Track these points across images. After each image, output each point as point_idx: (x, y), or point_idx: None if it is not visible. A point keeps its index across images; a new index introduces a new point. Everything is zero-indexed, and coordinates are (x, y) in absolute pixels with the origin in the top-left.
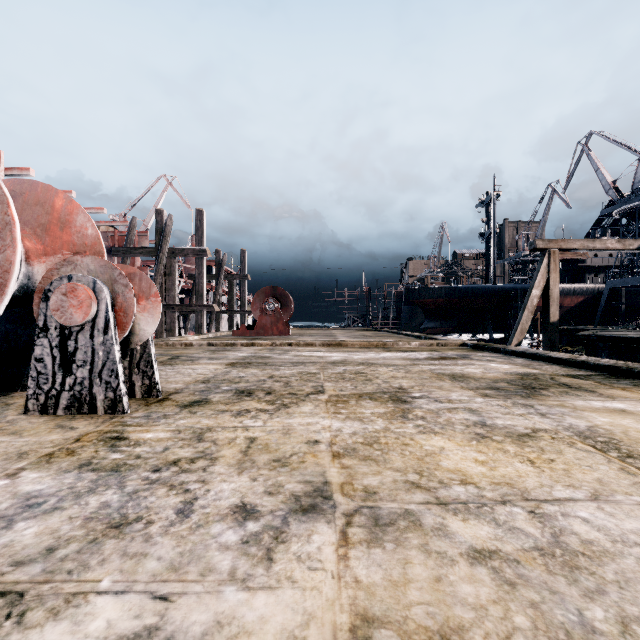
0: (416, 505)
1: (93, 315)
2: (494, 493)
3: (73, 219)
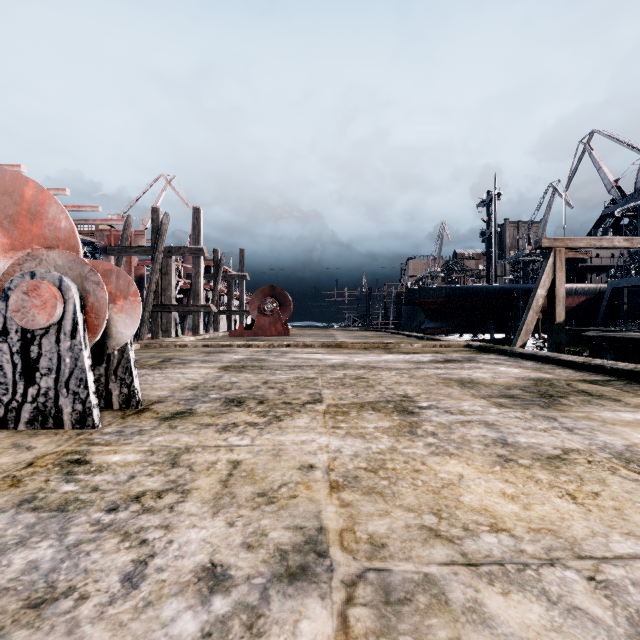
0: (438, 567)
1: (59, 317)
2: (536, 546)
3: (45, 210)
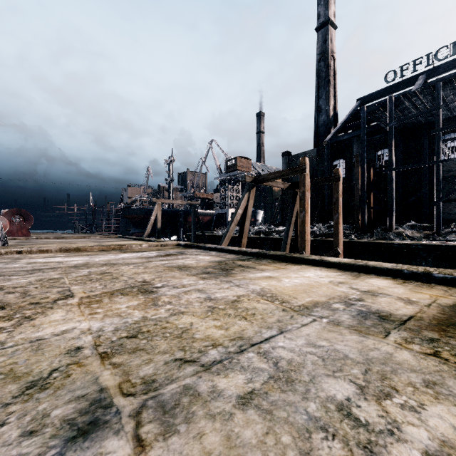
0: None
1: None
2: None
3: None
